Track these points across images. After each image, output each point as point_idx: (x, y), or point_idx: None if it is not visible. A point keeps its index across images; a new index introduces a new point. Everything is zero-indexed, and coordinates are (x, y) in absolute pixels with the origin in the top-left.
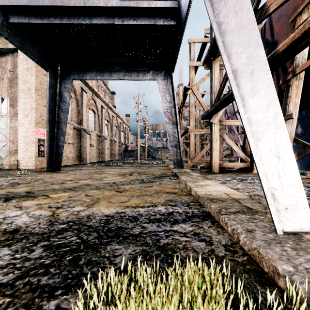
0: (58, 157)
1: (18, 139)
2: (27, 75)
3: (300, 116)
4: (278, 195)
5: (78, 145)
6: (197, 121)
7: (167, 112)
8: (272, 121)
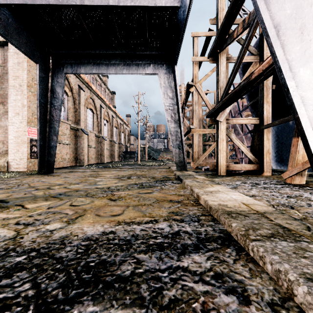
0: (51, 158)
1: (8, 139)
2: (18, 70)
3: None
4: None
5: (75, 145)
6: (200, 121)
7: (169, 109)
8: None
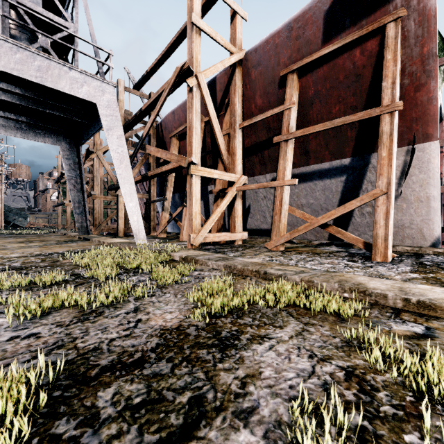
0: None
1: None
2: None
3: (180, 196)
4: (138, 234)
5: None
6: (101, 181)
7: (72, 179)
8: (137, 211)
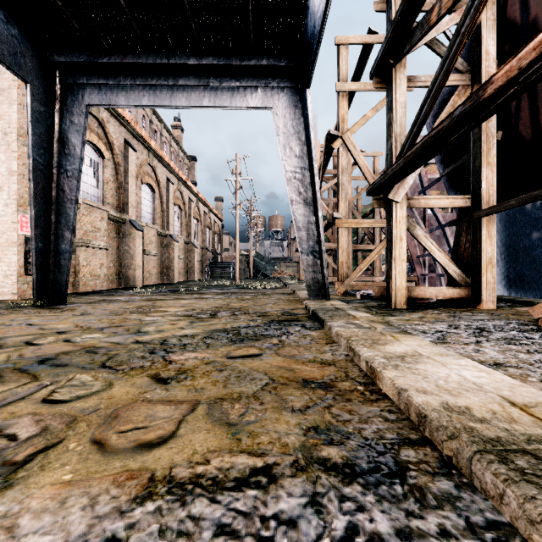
0: (60, 275)
1: None
2: (0, 103)
3: None
4: None
5: (119, 251)
6: (349, 206)
7: (294, 179)
8: None
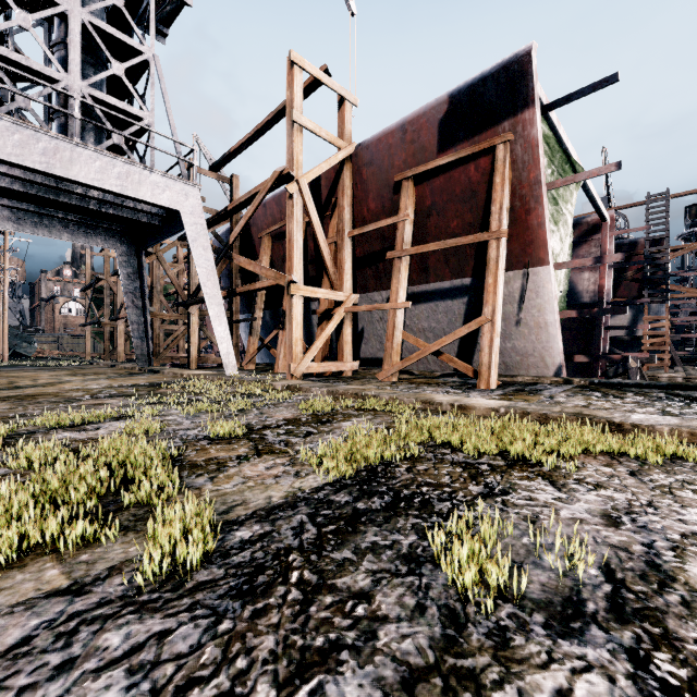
0: None
1: None
2: None
3: (272, 313)
4: (228, 363)
5: None
6: None
7: (130, 293)
8: (226, 336)
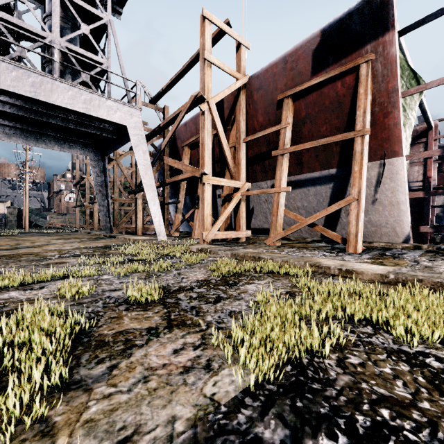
0: None
1: None
2: None
3: (190, 198)
4: (159, 232)
5: None
6: None
7: (98, 185)
8: (158, 213)
